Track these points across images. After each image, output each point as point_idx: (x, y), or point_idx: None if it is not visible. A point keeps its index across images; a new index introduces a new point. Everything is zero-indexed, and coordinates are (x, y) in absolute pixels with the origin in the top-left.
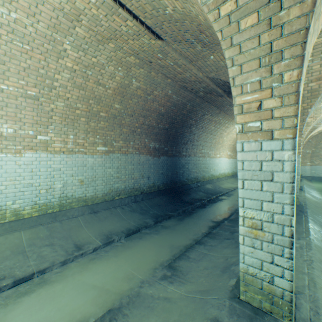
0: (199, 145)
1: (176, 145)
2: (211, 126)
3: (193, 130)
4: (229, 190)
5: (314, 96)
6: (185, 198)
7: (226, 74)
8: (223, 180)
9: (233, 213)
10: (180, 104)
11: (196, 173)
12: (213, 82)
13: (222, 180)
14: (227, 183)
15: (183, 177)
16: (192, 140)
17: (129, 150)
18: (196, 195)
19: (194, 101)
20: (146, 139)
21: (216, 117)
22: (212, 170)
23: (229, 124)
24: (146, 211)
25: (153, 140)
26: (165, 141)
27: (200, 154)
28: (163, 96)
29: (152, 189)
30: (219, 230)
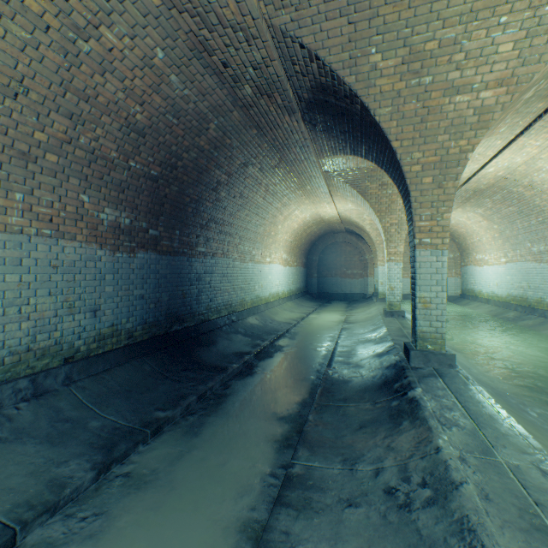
0: (234, 235)
1: (183, 227)
2: (258, 195)
3: (224, 198)
4: (291, 326)
5: (483, 125)
6: (206, 355)
7: (318, 27)
8: (276, 307)
9: (316, 380)
10: (193, 116)
11: (228, 294)
12: (281, 56)
13: (274, 307)
14: (283, 311)
15: (201, 304)
16: (220, 220)
17: (7, 220)
18: (231, 343)
19: (229, 118)
20: (86, 193)
21: (269, 178)
22: (257, 287)
23: (290, 198)
24: (76, 422)
25: (112, 203)
26: (152, 211)
27: (237, 254)
28: (140, 65)
29: (110, 343)
30: (311, 458)
